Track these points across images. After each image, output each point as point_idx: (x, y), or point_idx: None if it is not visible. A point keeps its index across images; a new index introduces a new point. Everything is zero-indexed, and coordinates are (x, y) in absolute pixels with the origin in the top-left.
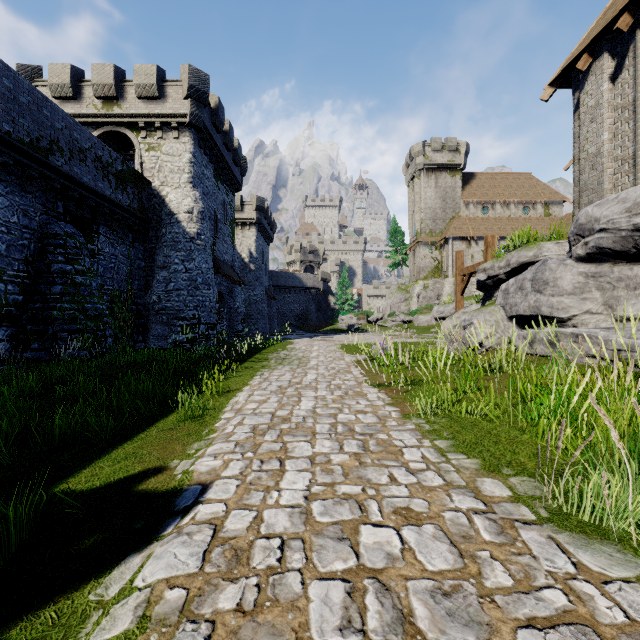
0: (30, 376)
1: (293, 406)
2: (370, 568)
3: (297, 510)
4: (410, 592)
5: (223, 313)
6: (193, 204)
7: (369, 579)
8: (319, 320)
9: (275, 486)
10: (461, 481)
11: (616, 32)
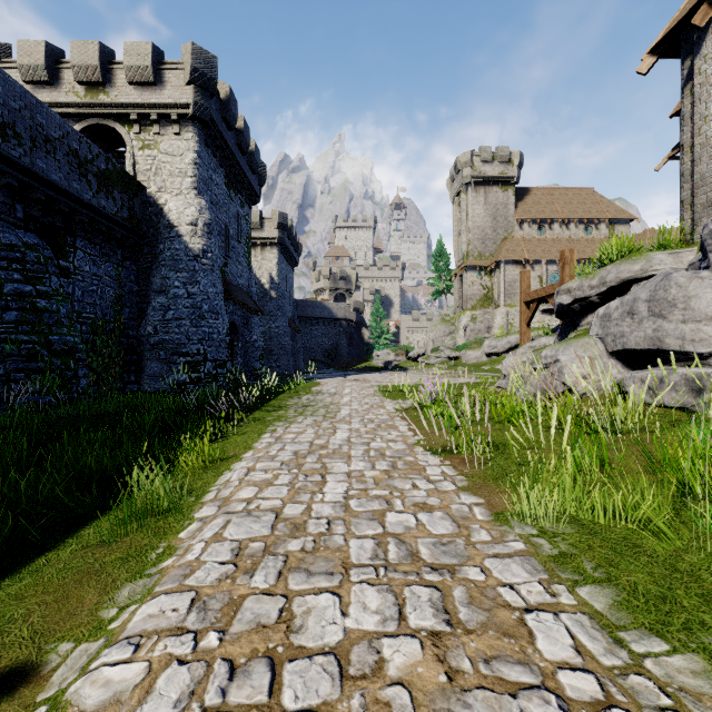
0: None
1: (312, 494)
2: None
3: None
4: None
5: (237, 348)
6: (197, 214)
7: None
8: (351, 356)
9: None
10: None
11: None
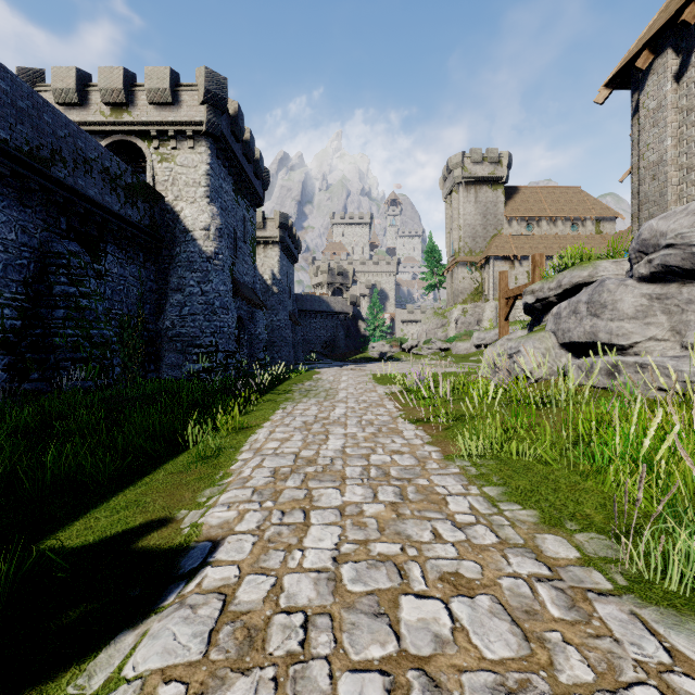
0: (25, 410)
1: (319, 445)
2: (414, 655)
3: (324, 576)
4: (466, 690)
5: (243, 340)
6: (210, 220)
7: (414, 671)
8: (348, 348)
9: (298, 544)
10: (518, 538)
11: (681, 25)
